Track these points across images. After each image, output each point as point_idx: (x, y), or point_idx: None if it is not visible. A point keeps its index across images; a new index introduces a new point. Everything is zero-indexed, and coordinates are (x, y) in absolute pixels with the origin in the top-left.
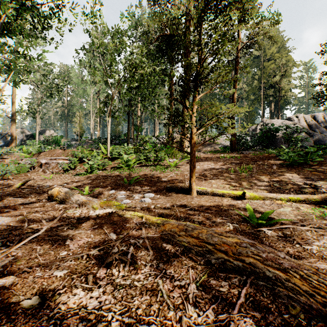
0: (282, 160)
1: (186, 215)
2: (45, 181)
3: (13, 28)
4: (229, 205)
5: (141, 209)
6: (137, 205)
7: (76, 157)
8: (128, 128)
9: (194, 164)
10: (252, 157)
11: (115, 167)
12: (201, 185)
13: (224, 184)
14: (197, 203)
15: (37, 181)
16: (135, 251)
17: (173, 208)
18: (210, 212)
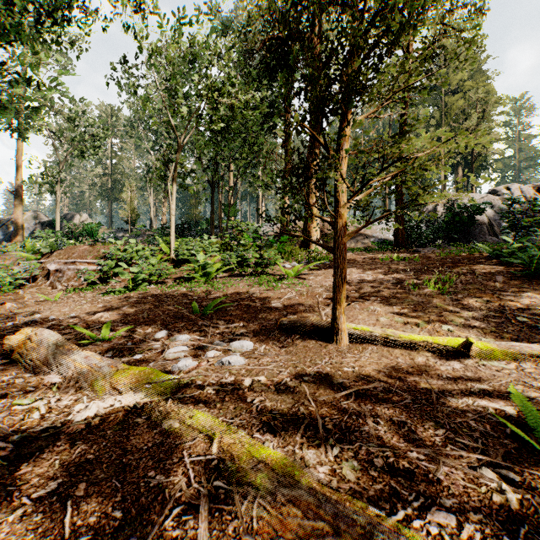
0: (508, 265)
1: (341, 423)
2: (42, 306)
3: None
4: (438, 377)
5: (216, 392)
6: (209, 375)
7: (112, 258)
8: (212, 209)
9: (343, 273)
10: (441, 258)
11: (182, 278)
12: (353, 319)
13: (404, 317)
14: (358, 369)
15: (26, 306)
16: None
17: (300, 390)
18: (402, 406)
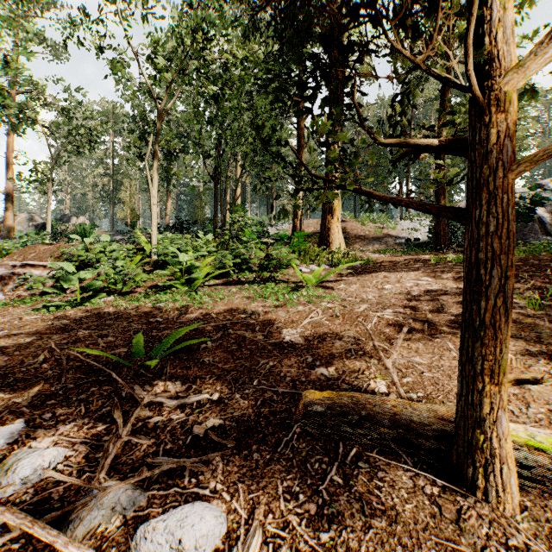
0: None
1: None
2: None
3: None
4: None
5: None
6: None
7: (73, 260)
8: (215, 207)
9: (510, 283)
10: (518, 259)
11: (158, 286)
12: None
13: None
14: None
15: None
16: None
17: None
18: None
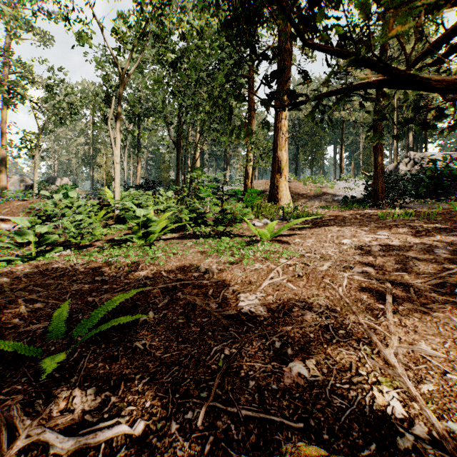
0: None
1: None
2: None
3: None
4: None
5: None
6: None
7: (40, 215)
8: (177, 169)
9: None
10: None
11: (116, 239)
12: None
13: None
14: None
15: None
16: None
17: None
18: None
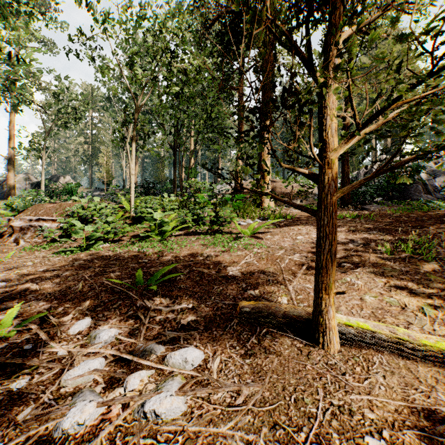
0: None
1: None
2: None
3: None
4: None
5: None
6: None
7: (74, 216)
8: (174, 171)
9: (333, 247)
10: (395, 216)
11: (138, 236)
12: None
13: (396, 296)
14: (389, 436)
15: None
16: None
17: None
18: None
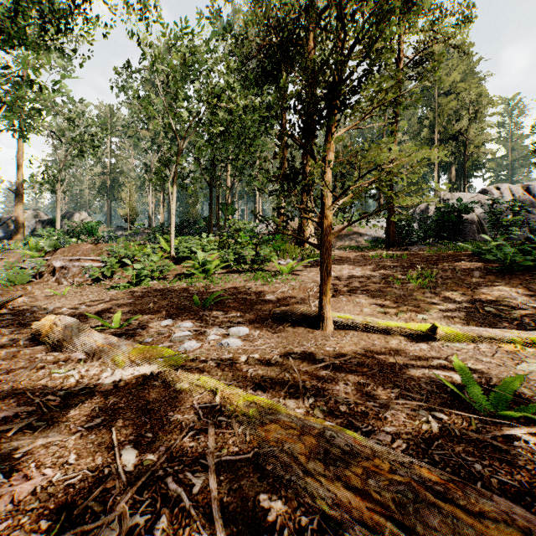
0: (487, 262)
1: (318, 385)
2: (52, 300)
3: (5, 30)
4: (406, 355)
5: (217, 365)
6: (211, 354)
7: (115, 256)
8: (210, 208)
9: (329, 268)
10: (427, 256)
11: (182, 274)
12: (340, 309)
13: (386, 308)
14: (338, 349)
15: (37, 300)
16: (172, 530)
17: (287, 363)
18: (370, 374)
